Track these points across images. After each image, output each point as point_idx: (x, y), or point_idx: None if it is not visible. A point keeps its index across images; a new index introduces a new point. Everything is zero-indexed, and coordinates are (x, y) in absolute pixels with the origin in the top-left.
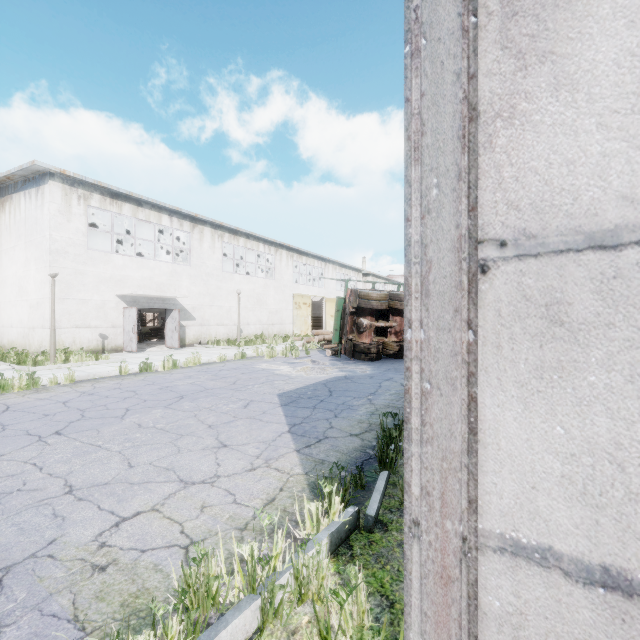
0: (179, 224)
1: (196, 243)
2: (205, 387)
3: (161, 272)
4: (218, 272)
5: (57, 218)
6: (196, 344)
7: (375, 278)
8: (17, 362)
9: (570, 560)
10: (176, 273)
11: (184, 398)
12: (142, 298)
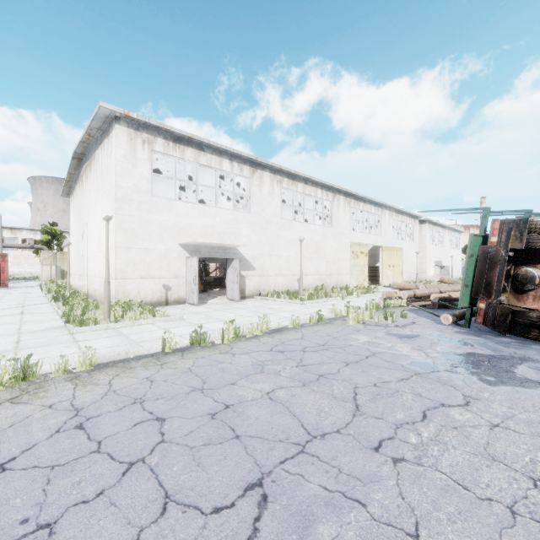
0: (239, 169)
1: (255, 189)
2: (302, 422)
3: (222, 220)
4: (277, 219)
5: (122, 164)
6: (256, 296)
7: (431, 225)
8: (66, 320)
9: None
10: (236, 221)
11: (269, 505)
12: (203, 247)
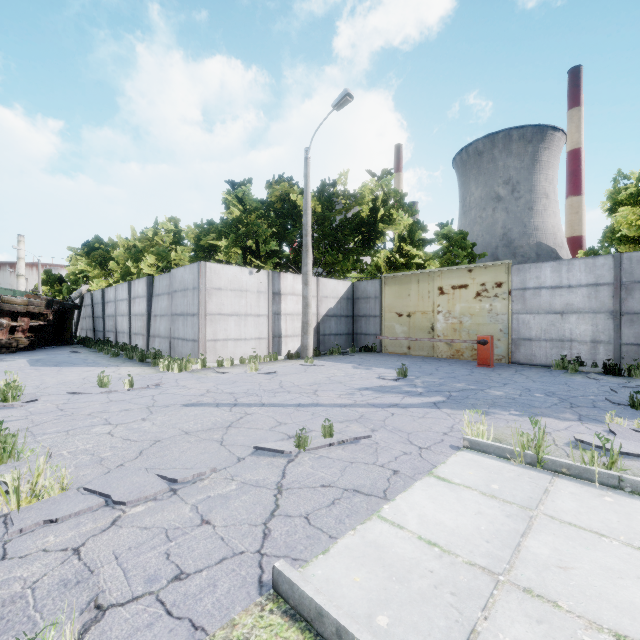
0: None
1: None
2: None
3: None
4: None
5: None
6: None
7: None
8: None
9: (212, 340)
10: None
11: None
12: None
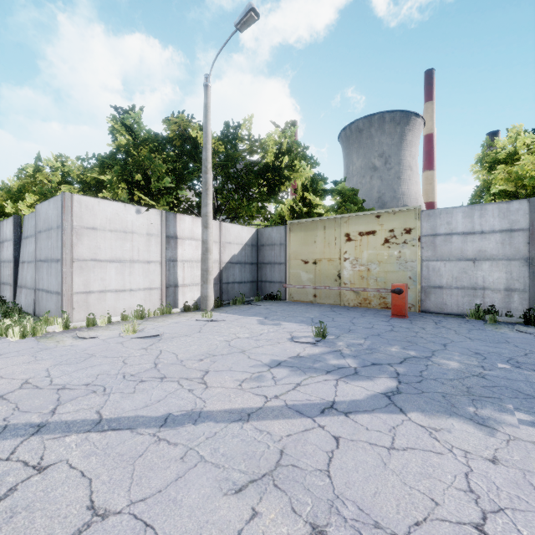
0: None
1: None
2: None
3: None
4: None
5: None
6: None
7: None
8: None
9: (83, 292)
10: None
11: None
12: None
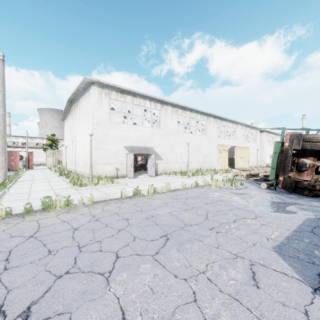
0: (154, 105)
1: (163, 116)
2: (183, 221)
3: (145, 133)
4: (175, 132)
5: (96, 106)
6: (163, 174)
7: (267, 133)
8: (73, 184)
9: None
10: (153, 133)
11: (169, 240)
12: (136, 148)
